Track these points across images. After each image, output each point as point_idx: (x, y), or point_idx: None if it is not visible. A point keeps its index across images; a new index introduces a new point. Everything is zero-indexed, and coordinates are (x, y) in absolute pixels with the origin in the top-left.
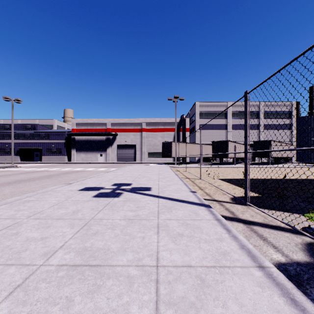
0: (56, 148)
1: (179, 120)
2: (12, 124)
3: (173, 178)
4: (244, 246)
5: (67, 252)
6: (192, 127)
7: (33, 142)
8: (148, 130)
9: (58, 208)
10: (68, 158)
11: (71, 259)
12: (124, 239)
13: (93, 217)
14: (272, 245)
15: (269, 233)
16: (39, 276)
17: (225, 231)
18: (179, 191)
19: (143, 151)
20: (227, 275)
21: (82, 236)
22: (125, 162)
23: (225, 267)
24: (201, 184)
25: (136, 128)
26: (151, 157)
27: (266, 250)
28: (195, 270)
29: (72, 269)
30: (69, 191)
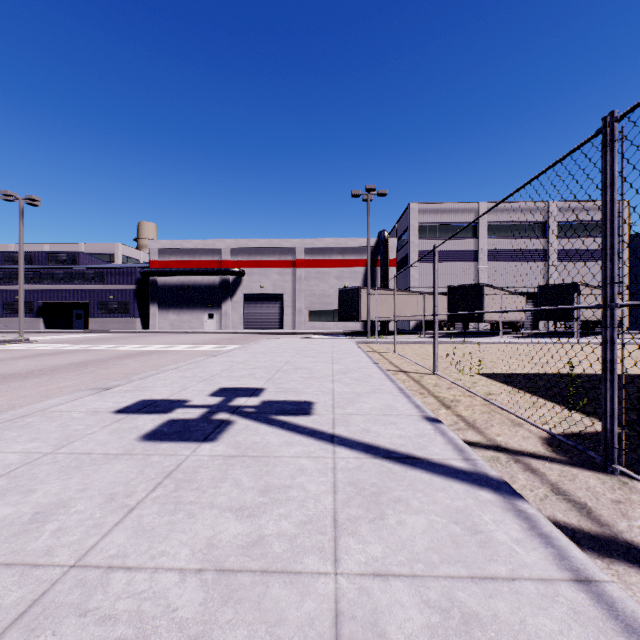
0: (118, 303)
1: (375, 242)
2: (20, 251)
3: (369, 374)
4: None
5: None
6: (402, 257)
7: (70, 288)
8: (309, 264)
9: None
10: (142, 322)
11: None
12: None
13: (87, 553)
14: None
15: None
16: None
17: None
18: (393, 417)
19: (299, 308)
20: None
21: None
22: (261, 331)
23: None
24: (442, 390)
25: (284, 259)
26: (315, 320)
27: None
28: None
29: None
30: (86, 415)
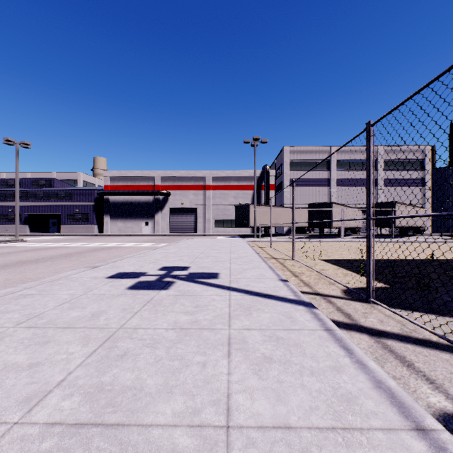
0: (82, 214)
1: (260, 173)
2: (16, 179)
3: (253, 259)
4: (380, 382)
5: (69, 394)
6: (279, 183)
7: (48, 204)
8: (215, 188)
9: (68, 308)
10: (99, 228)
11: (72, 410)
12: (171, 367)
13: (124, 325)
14: (424, 376)
15: (415, 353)
16: (4, 451)
17: (344, 352)
18: (262, 279)
19: (208, 218)
20: (361, 449)
21: (100, 361)
22: (182, 234)
23: (354, 429)
24: (295, 268)
25: (198, 184)
26: (219, 226)
27: (415, 387)
28: (298, 436)
29: (70, 434)
30: (92, 279)
